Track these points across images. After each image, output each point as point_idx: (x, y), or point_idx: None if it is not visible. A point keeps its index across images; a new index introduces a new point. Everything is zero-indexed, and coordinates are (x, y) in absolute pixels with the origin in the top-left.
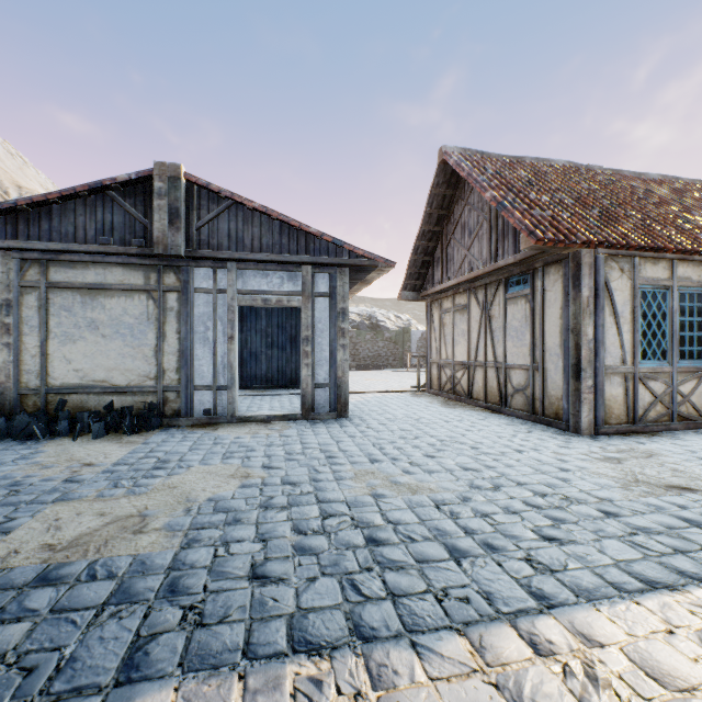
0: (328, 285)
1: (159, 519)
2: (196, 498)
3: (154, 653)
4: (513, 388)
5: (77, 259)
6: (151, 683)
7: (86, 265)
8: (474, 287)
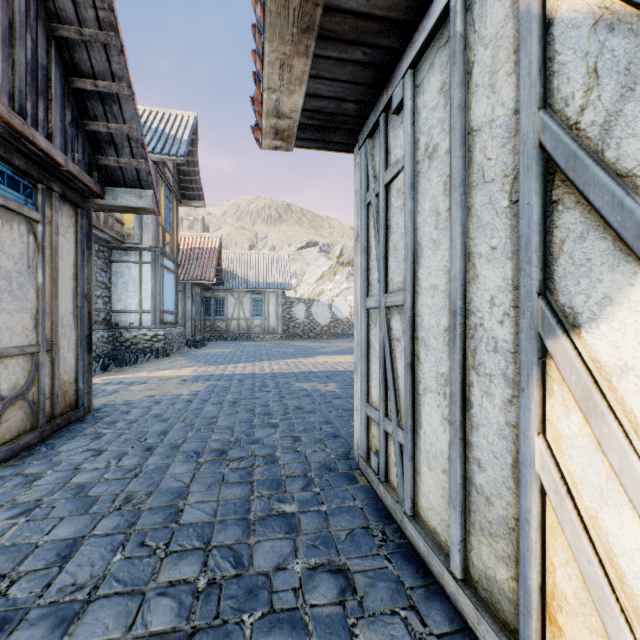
0: None
1: None
2: None
3: None
4: (5, 400)
5: None
6: None
7: None
8: None
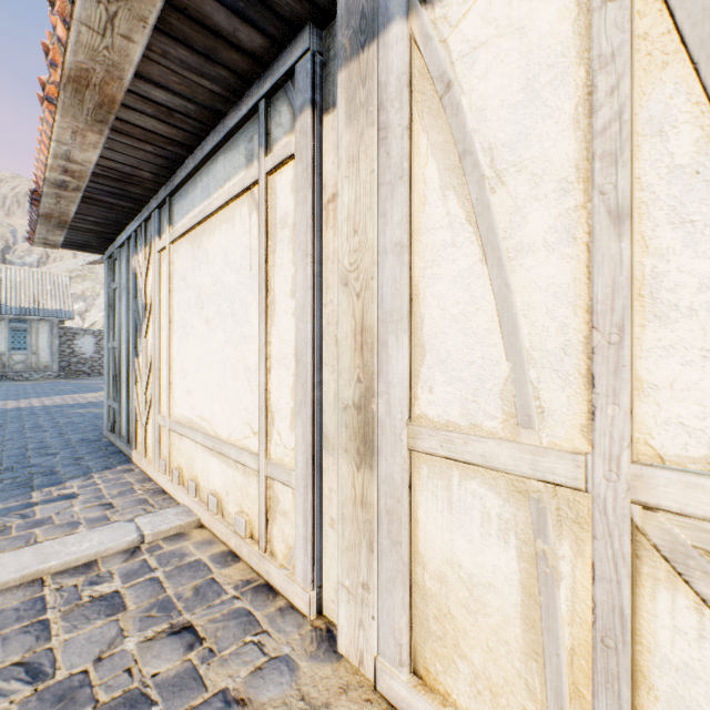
0: None
1: None
2: None
3: None
4: None
5: None
6: None
7: None
8: None
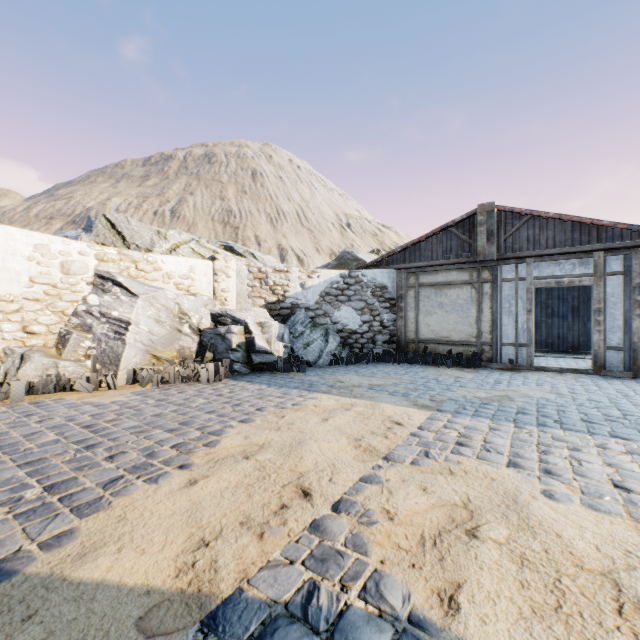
0: (621, 265)
1: (518, 399)
2: (532, 396)
3: (547, 424)
4: None
5: (432, 269)
6: (552, 428)
7: (436, 272)
8: None
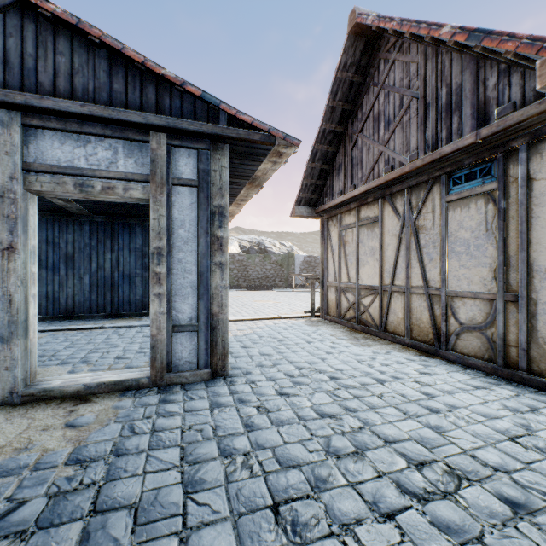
0: (195, 168)
1: None
2: None
3: None
4: (461, 325)
5: None
6: None
7: None
8: (390, 194)
